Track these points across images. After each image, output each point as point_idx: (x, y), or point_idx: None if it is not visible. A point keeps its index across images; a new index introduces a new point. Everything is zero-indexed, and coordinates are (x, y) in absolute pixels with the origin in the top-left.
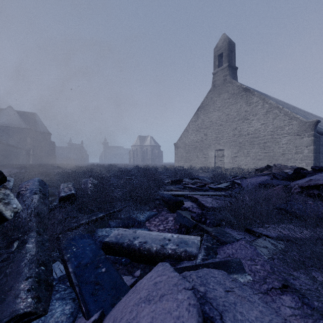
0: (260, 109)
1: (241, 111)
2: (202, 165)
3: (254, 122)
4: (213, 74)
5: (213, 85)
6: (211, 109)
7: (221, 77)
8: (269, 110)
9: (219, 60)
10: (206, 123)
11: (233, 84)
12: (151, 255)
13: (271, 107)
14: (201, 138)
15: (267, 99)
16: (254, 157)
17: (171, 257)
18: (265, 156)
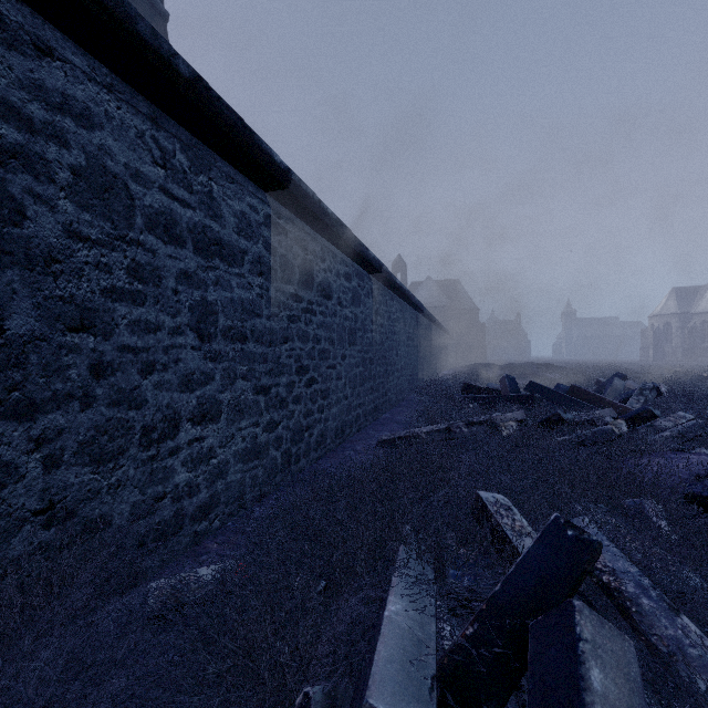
0: None
1: None
2: None
3: None
4: None
5: None
6: None
7: None
8: None
9: None
10: None
11: None
12: None
13: None
14: None
15: None
16: None
17: None
18: None
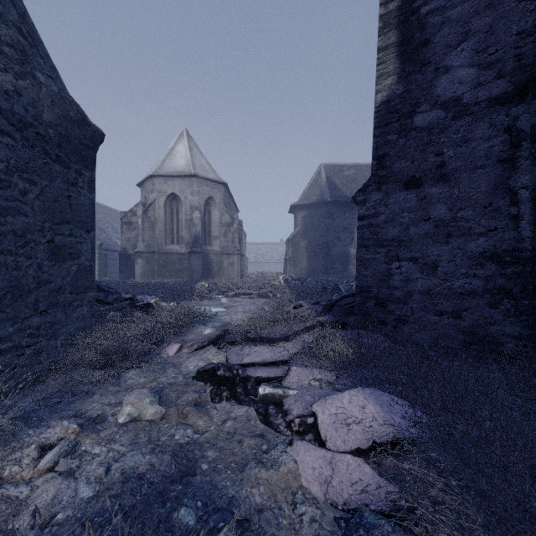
0: None
1: None
2: None
3: None
4: None
5: None
6: None
7: None
8: None
9: None
10: None
11: None
12: None
13: None
14: None
15: None
16: None
17: None
18: None
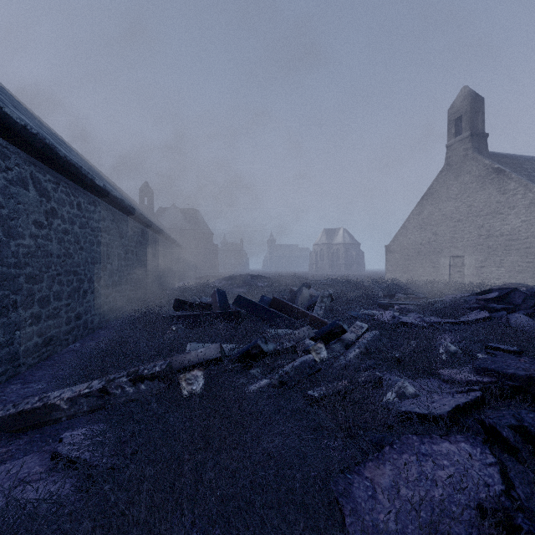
0: (520, 199)
1: (491, 201)
2: (429, 278)
3: (511, 218)
4: (447, 147)
5: (447, 162)
6: (444, 197)
7: (459, 151)
8: (534, 202)
9: (457, 125)
10: (436, 217)
11: (479, 162)
12: None
13: None
14: (428, 238)
15: (531, 185)
16: (510, 268)
17: None
18: (527, 267)
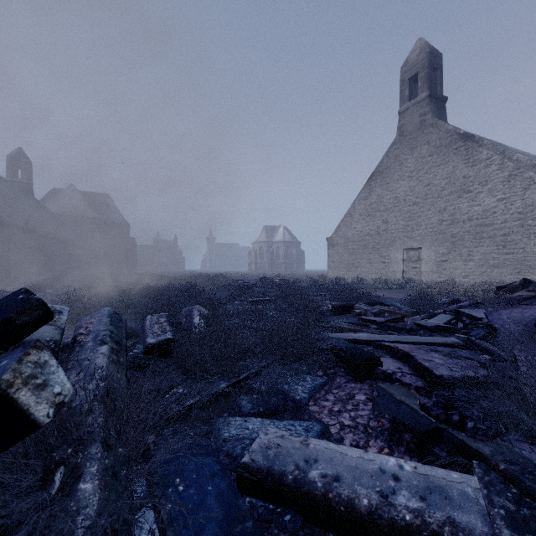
0: (496, 171)
1: (457, 177)
2: (379, 276)
3: (483, 196)
4: (400, 114)
5: (400, 132)
6: (396, 175)
7: (415, 117)
8: (516, 173)
9: (412, 87)
10: (386, 201)
11: (440, 128)
12: (356, 516)
13: (519, 167)
14: (377, 227)
15: (510, 151)
16: (482, 261)
17: (412, 532)
18: (506, 259)
